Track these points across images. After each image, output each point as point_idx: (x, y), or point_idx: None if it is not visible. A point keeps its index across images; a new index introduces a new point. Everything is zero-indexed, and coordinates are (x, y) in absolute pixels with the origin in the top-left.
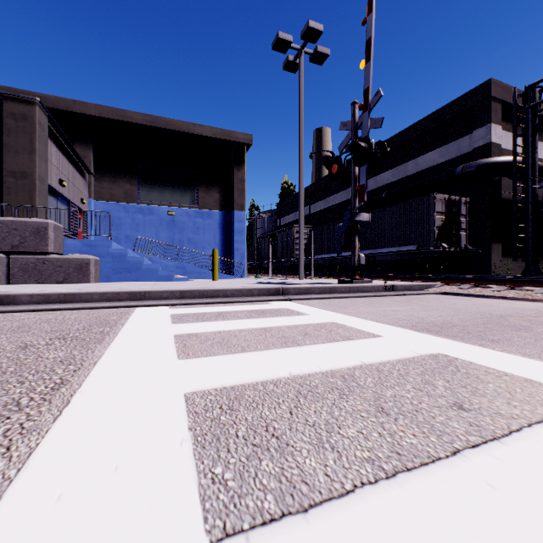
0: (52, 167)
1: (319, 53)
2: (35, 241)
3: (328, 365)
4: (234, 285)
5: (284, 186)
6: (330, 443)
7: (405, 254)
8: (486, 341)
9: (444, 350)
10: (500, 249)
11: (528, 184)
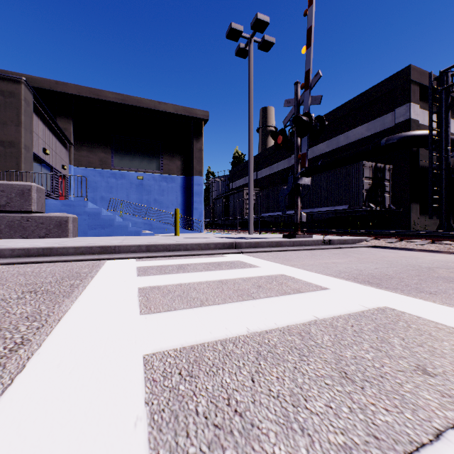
0: (36, 138)
1: (266, 41)
2: (20, 201)
3: (284, 320)
4: (193, 240)
5: (236, 155)
6: (298, 422)
7: (338, 212)
8: (425, 293)
9: (389, 304)
10: (417, 208)
11: (442, 154)
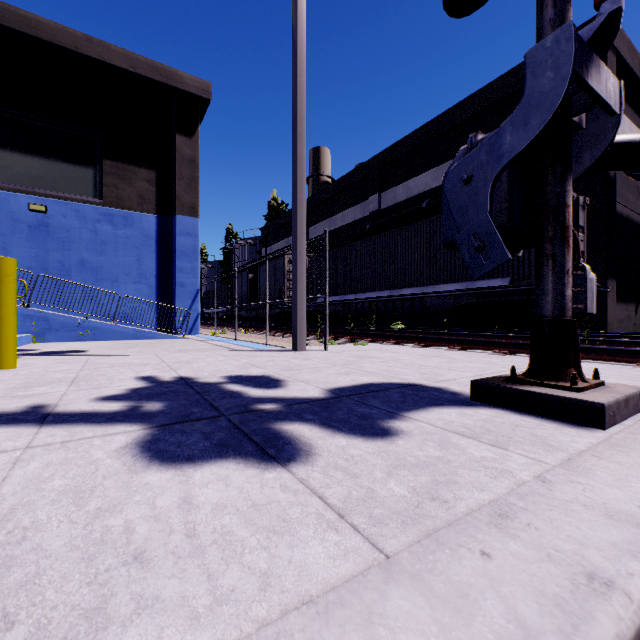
0: None
1: None
2: None
3: None
4: None
5: (272, 204)
6: None
7: (484, 293)
8: None
9: None
10: (614, 288)
11: None
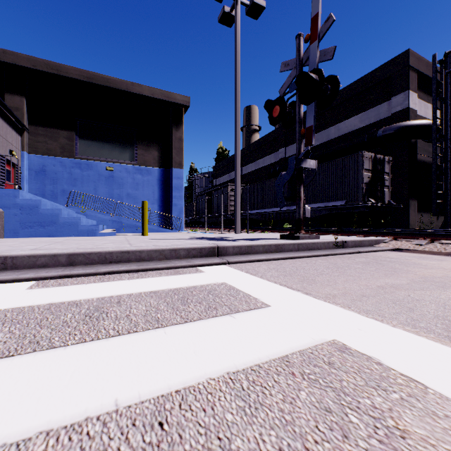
0: None
1: (255, 4)
2: None
3: None
4: (159, 242)
5: (219, 151)
6: None
7: (333, 209)
8: None
9: None
10: (415, 205)
11: (447, 144)
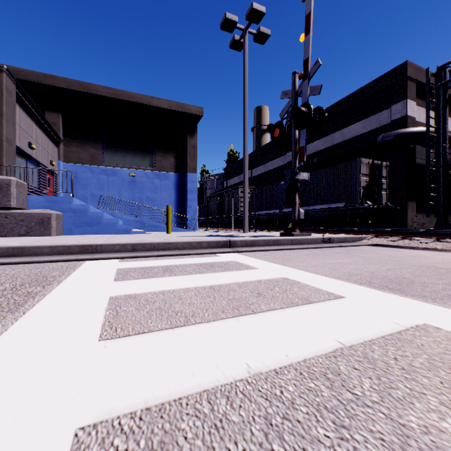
0: (20, 131)
1: (261, 33)
2: None
3: (298, 349)
4: (185, 238)
5: (230, 153)
6: None
7: (334, 210)
8: None
9: (428, 319)
10: (414, 206)
11: (439, 150)
